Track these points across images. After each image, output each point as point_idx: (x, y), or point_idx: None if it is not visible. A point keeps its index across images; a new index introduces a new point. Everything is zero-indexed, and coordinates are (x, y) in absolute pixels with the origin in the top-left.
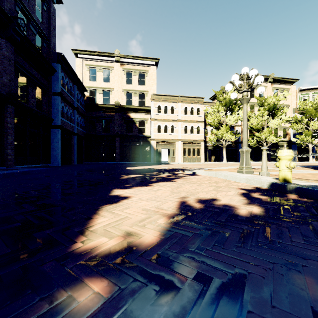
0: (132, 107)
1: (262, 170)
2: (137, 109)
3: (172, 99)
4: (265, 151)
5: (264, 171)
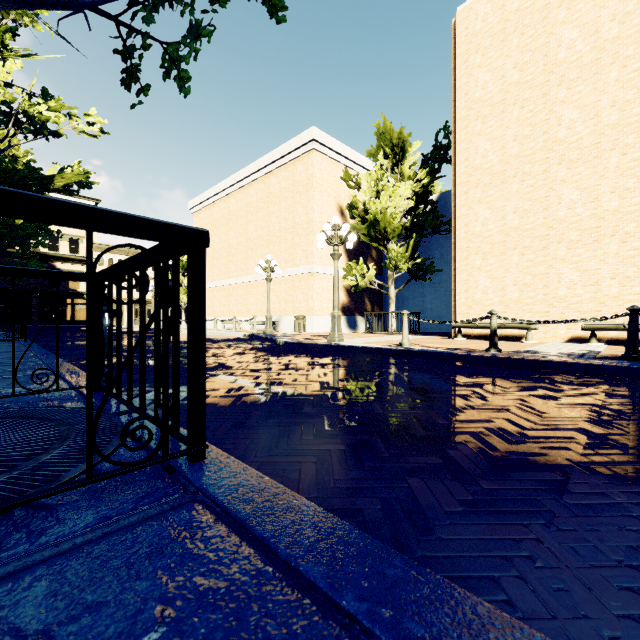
0: (61, 256)
1: None
2: (68, 258)
3: (120, 250)
4: None
5: None
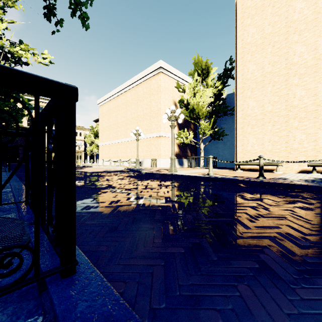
0: None
1: (81, 164)
2: None
3: None
4: (81, 160)
5: (81, 164)
